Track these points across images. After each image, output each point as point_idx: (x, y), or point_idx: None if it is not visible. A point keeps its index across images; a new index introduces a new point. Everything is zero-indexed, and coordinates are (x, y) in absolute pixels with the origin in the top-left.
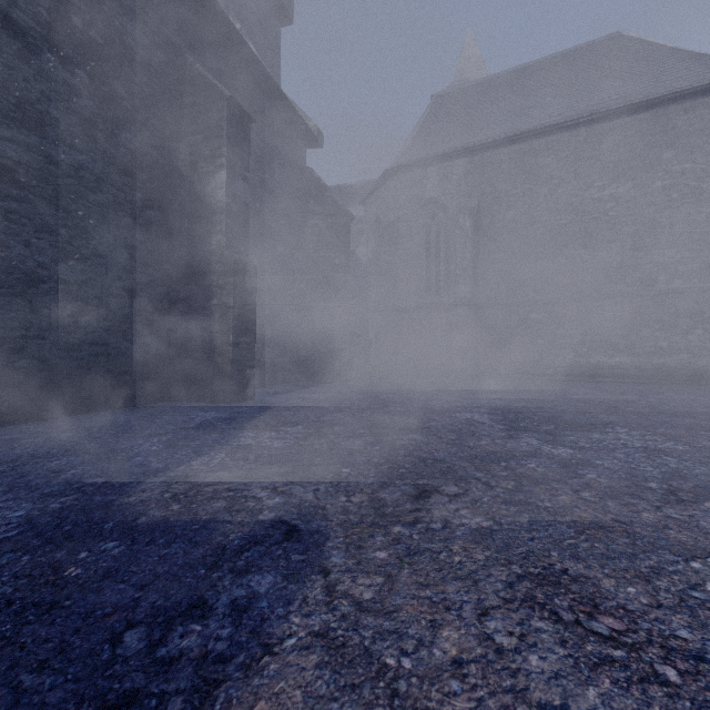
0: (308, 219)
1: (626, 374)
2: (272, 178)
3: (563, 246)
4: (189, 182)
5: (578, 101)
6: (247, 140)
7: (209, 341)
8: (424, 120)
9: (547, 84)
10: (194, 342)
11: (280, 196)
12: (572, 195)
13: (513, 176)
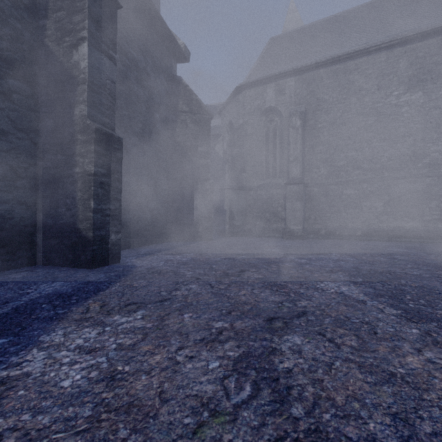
0: (178, 116)
1: (418, 235)
2: (147, 79)
3: (368, 140)
4: (54, 56)
5: (378, 34)
6: (114, 23)
7: (72, 207)
8: (263, 54)
9: (353, 25)
10: (59, 208)
11: (154, 95)
12: (376, 102)
13: (330, 89)
